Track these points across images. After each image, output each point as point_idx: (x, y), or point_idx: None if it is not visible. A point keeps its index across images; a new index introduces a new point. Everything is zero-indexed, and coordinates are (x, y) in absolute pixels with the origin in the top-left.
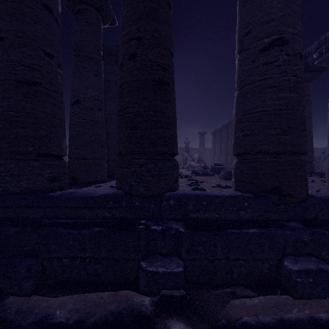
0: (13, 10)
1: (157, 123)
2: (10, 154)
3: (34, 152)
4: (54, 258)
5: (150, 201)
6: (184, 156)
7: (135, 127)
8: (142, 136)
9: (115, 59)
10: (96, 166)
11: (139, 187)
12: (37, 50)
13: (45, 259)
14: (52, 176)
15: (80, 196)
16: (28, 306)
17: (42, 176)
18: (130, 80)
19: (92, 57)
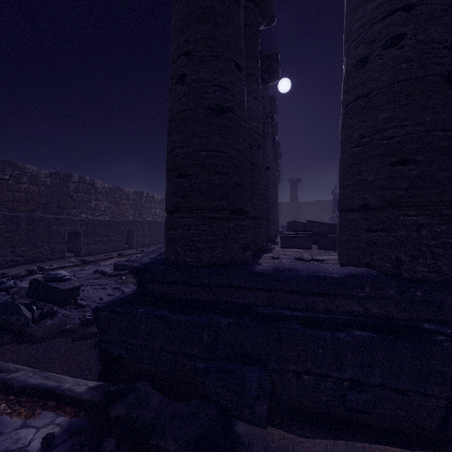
0: (202, 10)
1: (450, 150)
2: (202, 212)
3: (229, 208)
4: (288, 372)
5: (446, 292)
6: (337, 213)
7: (401, 161)
8: (421, 176)
9: (262, 76)
10: (256, 228)
11: (416, 265)
12: (228, 62)
13: (274, 370)
14: (245, 243)
15: (310, 275)
16: (276, 446)
17: (237, 242)
18: (390, 82)
19: (251, 73)
